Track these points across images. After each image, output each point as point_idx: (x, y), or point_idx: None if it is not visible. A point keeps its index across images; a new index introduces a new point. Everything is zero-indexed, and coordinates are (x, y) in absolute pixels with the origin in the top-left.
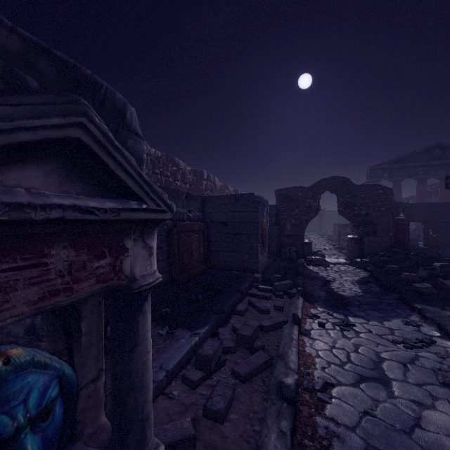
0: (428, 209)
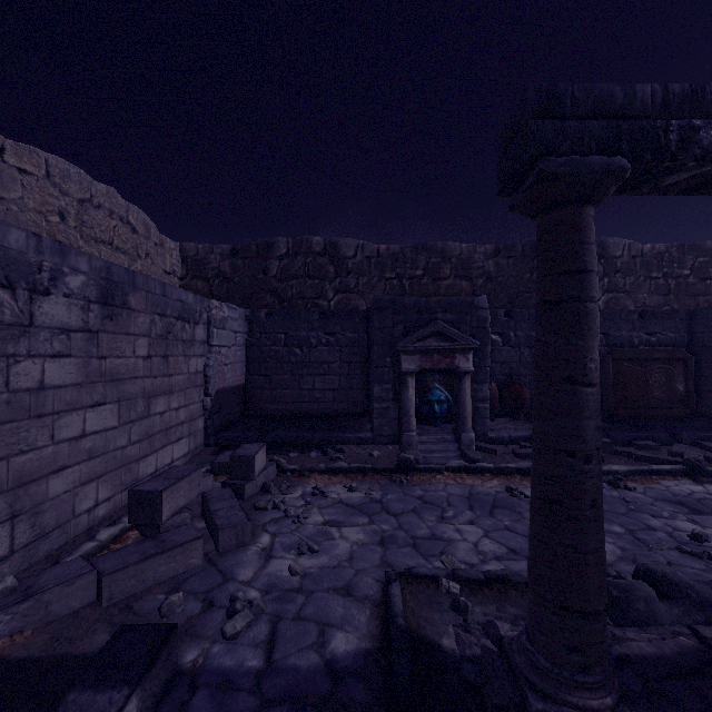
0: None
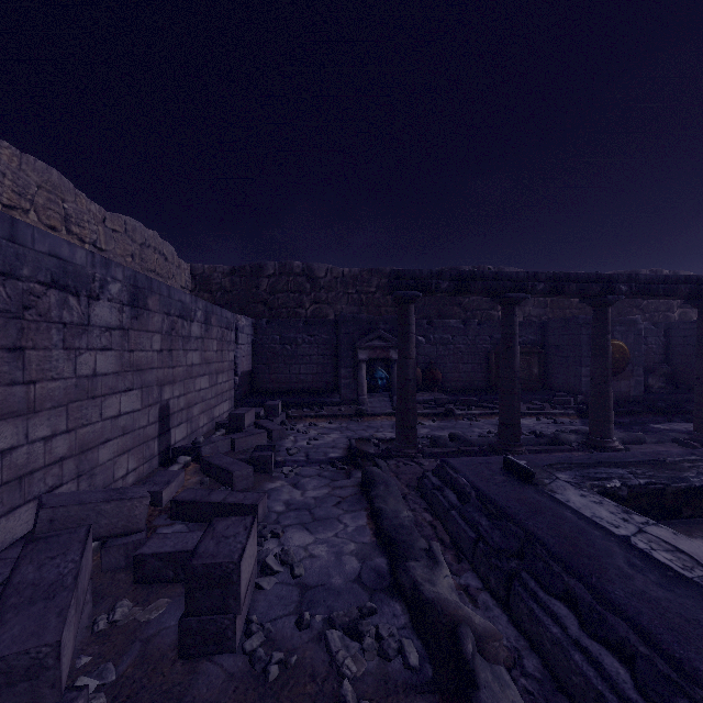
0: None
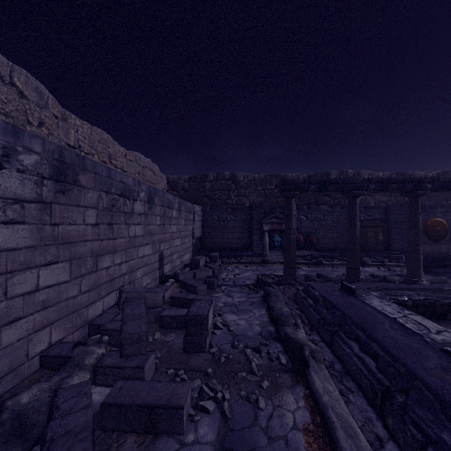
0: None
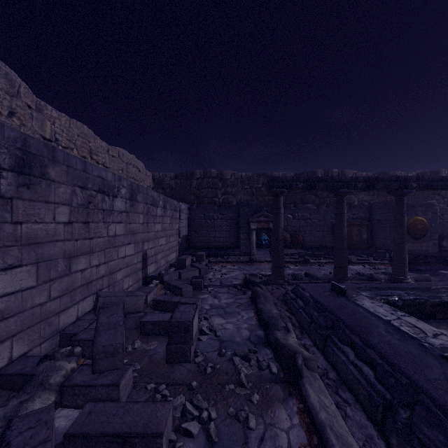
0: None
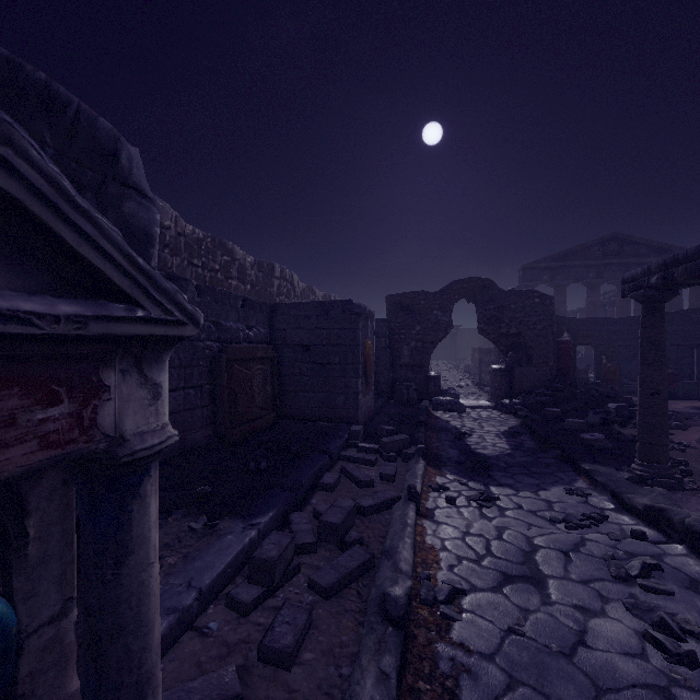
0: (601, 327)
